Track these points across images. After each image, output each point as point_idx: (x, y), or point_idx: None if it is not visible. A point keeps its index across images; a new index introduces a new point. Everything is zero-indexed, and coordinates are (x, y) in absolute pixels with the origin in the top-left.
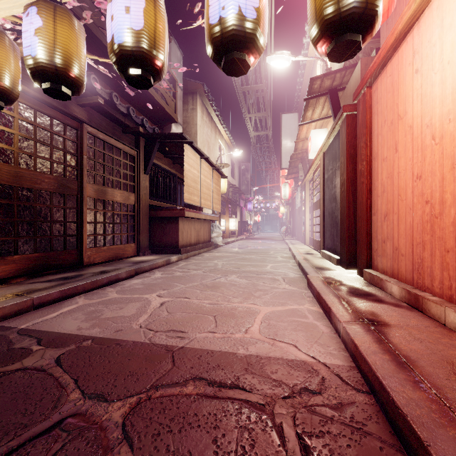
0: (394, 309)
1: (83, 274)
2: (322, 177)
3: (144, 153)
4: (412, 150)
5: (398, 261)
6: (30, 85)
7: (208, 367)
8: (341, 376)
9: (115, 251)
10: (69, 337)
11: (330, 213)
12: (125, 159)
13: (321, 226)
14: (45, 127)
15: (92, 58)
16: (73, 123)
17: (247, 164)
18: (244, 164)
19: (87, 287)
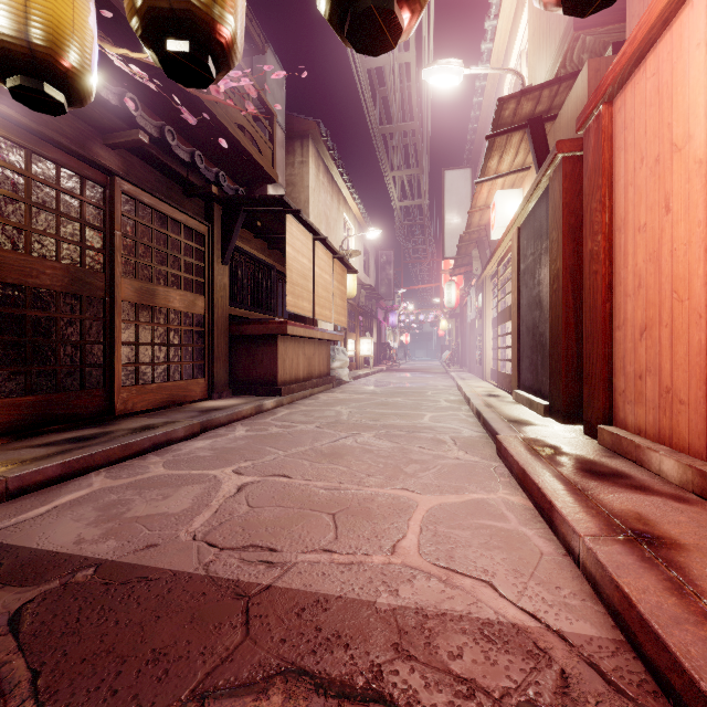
0: (677, 507)
1: (109, 432)
2: (515, 268)
3: (221, 230)
4: (704, 206)
5: (672, 414)
6: (19, 106)
7: (317, 639)
8: (602, 669)
9: (171, 392)
10: (54, 560)
11: (529, 328)
12: (188, 240)
13: (513, 349)
14: (46, 181)
15: (119, 52)
16: (97, 176)
17: (389, 252)
18: (384, 253)
19: (113, 455)
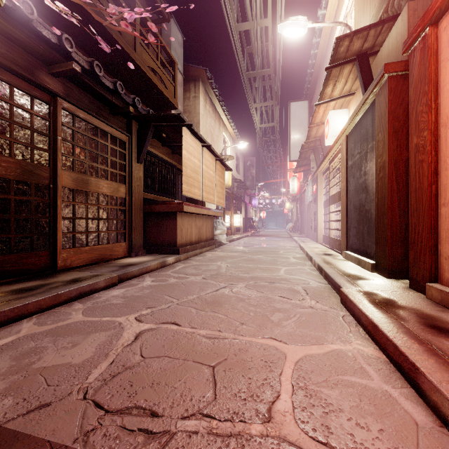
0: None
1: (47, 284)
2: (344, 164)
3: (138, 139)
4: None
5: None
6: None
7: None
8: None
9: (101, 252)
10: None
11: (356, 206)
12: (113, 145)
13: (343, 222)
14: (1, 97)
15: None
16: (43, 96)
17: (252, 158)
18: (249, 159)
19: (44, 304)
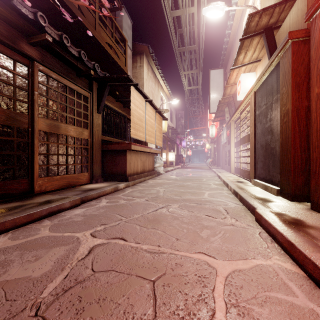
0: None
1: (24, 205)
2: (252, 113)
3: (97, 95)
4: None
5: None
6: None
7: None
8: None
9: (69, 180)
10: None
11: (263, 145)
12: (78, 99)
13: (251, 157)
14: None
15: None
16: (24, 60)
17: (182, 112)
18: (180, 112)
19: (19, 222)
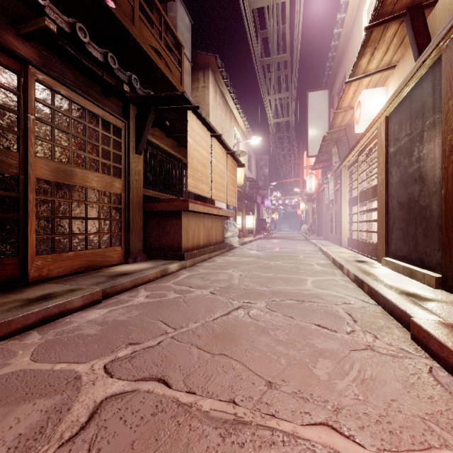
0: None
1: (1, 304)
2: (383, 152)
3: (136, 126)
4: None
5: None
6: None
7: None
8: None
9: (89, 258)
10: None
11: (403, 202)
12: (106, 131)
13: (381, 222)
14: None
15: None
16: (10, 63)
17: (265, 156)
18: (262, 157)
19: None
